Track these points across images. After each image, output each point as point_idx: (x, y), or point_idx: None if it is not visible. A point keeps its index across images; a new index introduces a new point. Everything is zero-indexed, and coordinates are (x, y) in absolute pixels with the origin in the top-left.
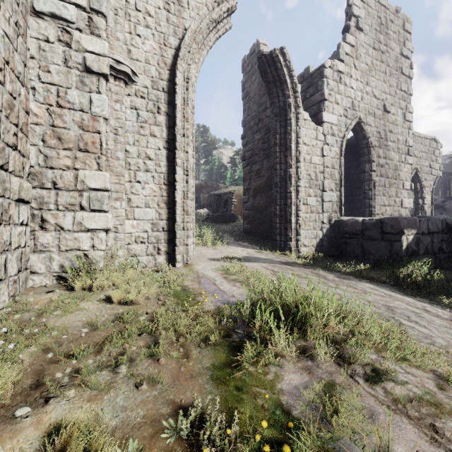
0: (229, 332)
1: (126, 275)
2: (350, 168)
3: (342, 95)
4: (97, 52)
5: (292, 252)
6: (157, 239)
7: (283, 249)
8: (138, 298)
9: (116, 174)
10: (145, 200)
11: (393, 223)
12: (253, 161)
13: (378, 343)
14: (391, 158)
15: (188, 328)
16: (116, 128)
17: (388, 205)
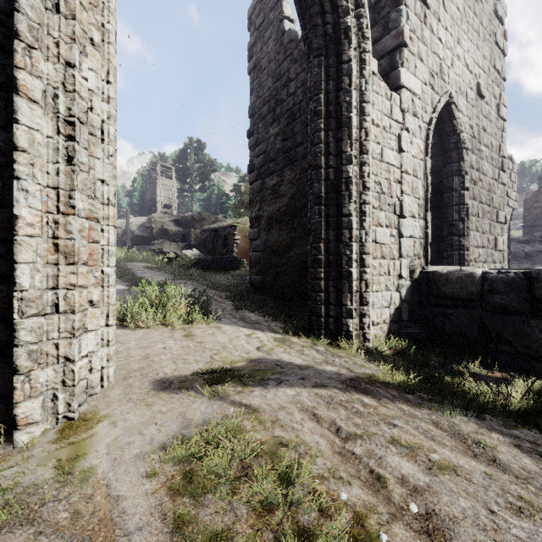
0: None
1: None
2: None
3: (427, 47)
4: None
5: (353, 341)
6: None
7: (333, 334)
8: None
9: None
10: None
11: None
12: (266, 171)
13: None
14: (485, 172)
15: None
16: None
17: (481, 245)
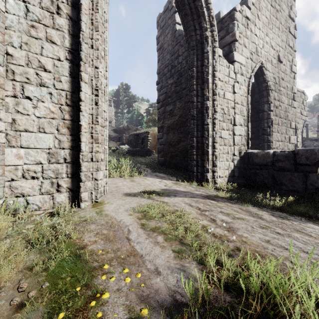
0: None
1: None
2: None
3: (248, 40)
4: None
5: (209, 183)
6: (55, 173)
7: (200, 180)
8: None
9: None
10: (39, 123)
11: (309, 154)
12: (166, 103)
13: None
14: (283, 101)
15: None
16: None
17: (280, 140)
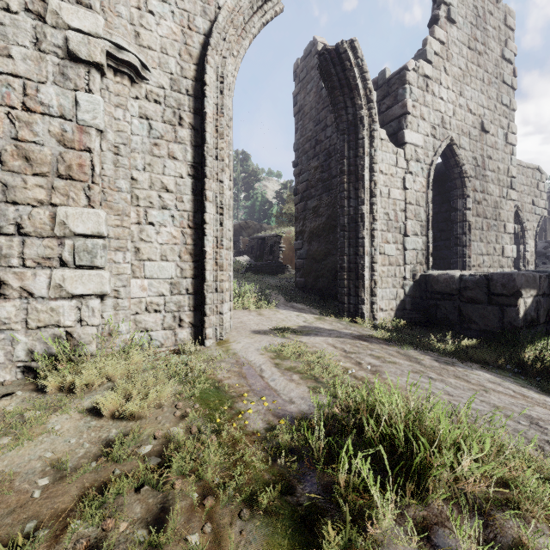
0: (291, 482)
1: (131, 362)
2: (433, 205)
3: (429, 108)
4: (87, 31)
5: (366, 319)
6: (178, 306)
7: (353, 315)
8: (141, 410)
9: (116, 213)
10: (161, 250)
11: (506, 281)
12: (308, 195)
13: (547, 506)
14: (490, 192)
15: (222, 471)
16: (117, 146)
17: (486, 253)
